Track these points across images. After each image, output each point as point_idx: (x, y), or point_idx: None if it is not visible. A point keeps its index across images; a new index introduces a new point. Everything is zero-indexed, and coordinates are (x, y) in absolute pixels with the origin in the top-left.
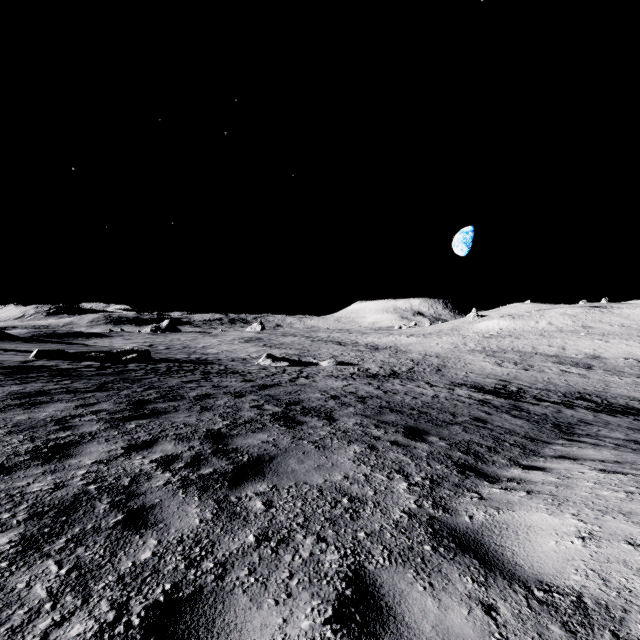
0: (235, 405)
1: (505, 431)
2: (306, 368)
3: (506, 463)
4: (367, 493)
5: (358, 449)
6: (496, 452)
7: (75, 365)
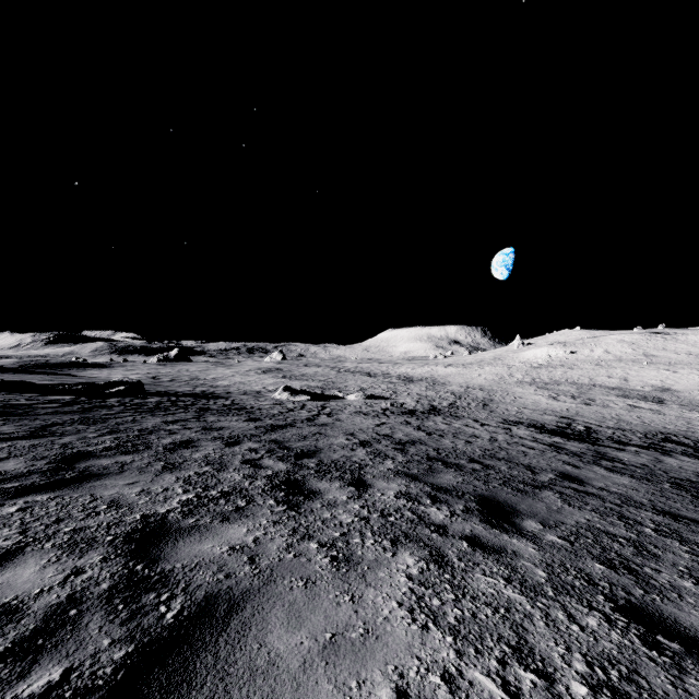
0: (220, 459)
1: (620, 499)
2: (330, 403)
3: None
4: None
5: (414, 565)
6: (653, 556)
7: (35, 400)
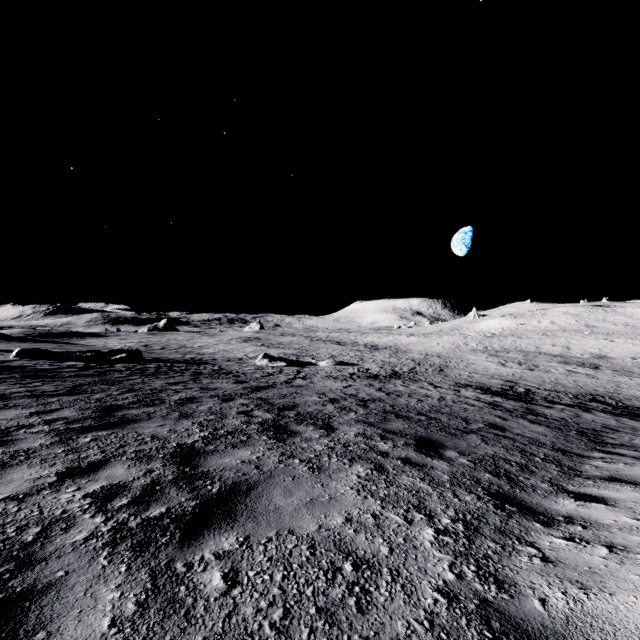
0: (220, 411)
1: (529, 441)
2: (304, 368)
3: (549, 489)
4: (379, 550)
5: (362, 471)
6: (530, 472)
7: (56, 365)
